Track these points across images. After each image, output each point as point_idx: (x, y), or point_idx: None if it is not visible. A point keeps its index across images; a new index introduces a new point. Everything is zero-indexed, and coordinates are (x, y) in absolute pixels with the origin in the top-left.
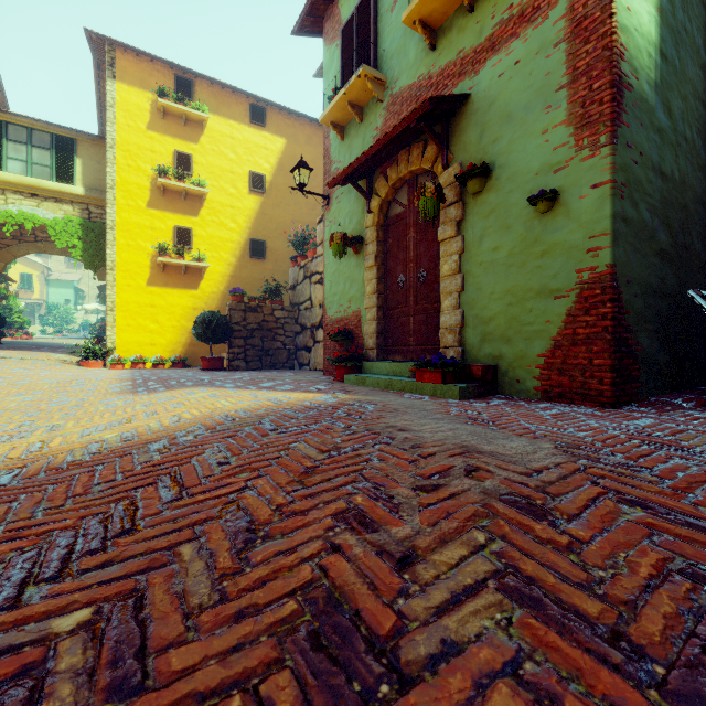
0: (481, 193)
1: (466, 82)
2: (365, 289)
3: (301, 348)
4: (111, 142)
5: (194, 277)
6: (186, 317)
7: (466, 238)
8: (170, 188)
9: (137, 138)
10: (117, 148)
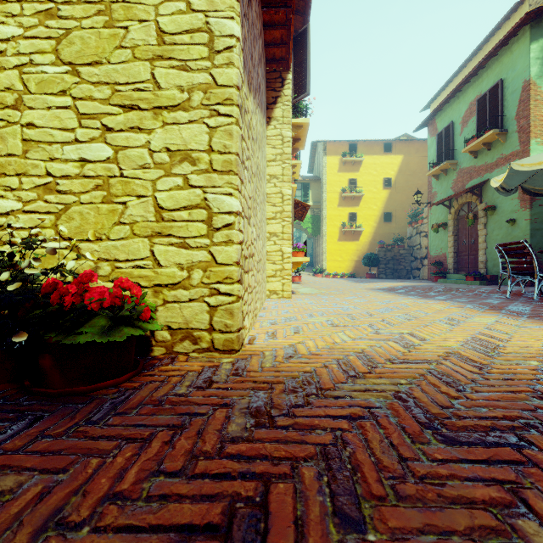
0: (493, 215)
1: (487, 174)
2: (448, 245)
3: (414, 268)
4: (324, 182)
5: (357, 235)
6: (353, 254)
7: (487, 230)
8: (347, 196)
9: (334, 177)
10: (326, 184)
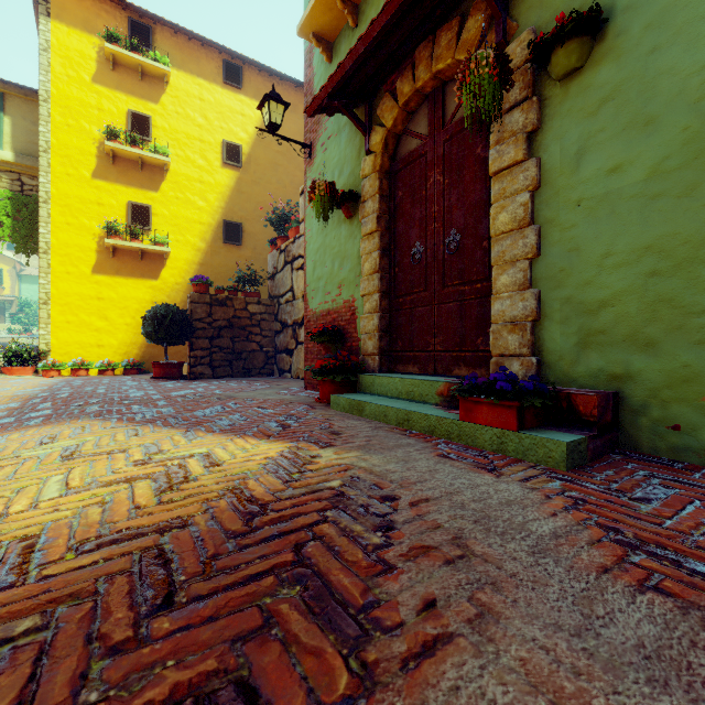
0: (580, 72)
1: None
2: (362, 267)
3: (281, 350)
4: (45, 95)
5: (154, 264)
6: (144, 312)
7: (544, 162)
8: (122, 155)
9: (79, 92)
10: (53, 102)
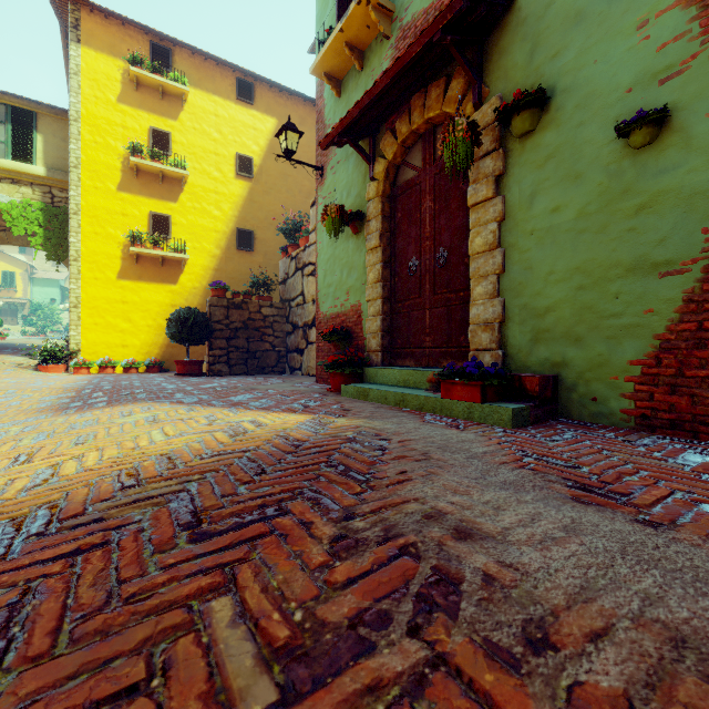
0: (532, 133)
1: None
2: (367, 277)
3: (292, 349)
4: (76, 115)
5: (173, 270)
6: (164, 315)
7: (508, 199)
8: (144, 169)
9: (106, 111)
10: (82, 122)
